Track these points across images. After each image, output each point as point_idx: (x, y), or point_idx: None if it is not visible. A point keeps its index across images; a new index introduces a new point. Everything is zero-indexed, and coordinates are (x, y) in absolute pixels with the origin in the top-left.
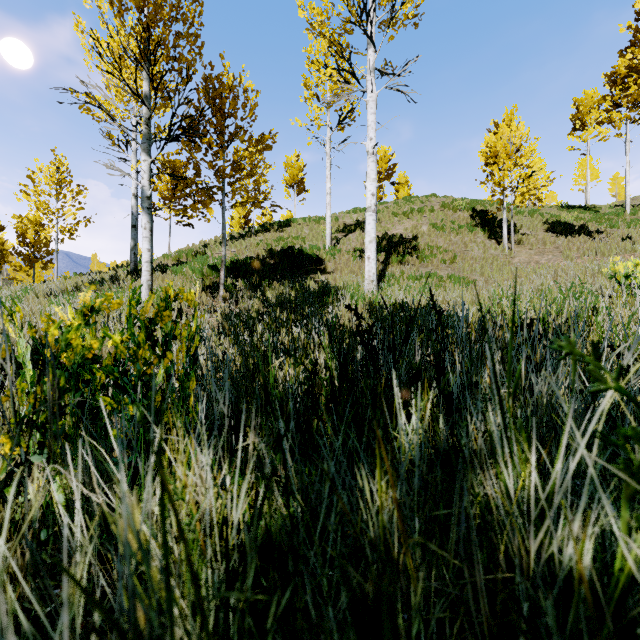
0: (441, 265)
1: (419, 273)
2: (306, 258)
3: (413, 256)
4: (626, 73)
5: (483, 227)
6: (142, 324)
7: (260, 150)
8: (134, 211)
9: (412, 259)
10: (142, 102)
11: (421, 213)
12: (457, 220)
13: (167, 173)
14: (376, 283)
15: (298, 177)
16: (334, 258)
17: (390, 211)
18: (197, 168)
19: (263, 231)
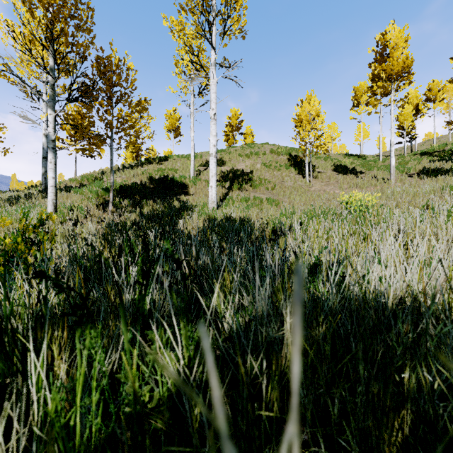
0: (265, 191)
1: (248, 196)
2: (175, 184)
3: (248, 184)
4: (372, 78)
5: (295, 166)
6: (21, 233)
7: (138, 110)
8: (45, 146)
9: (247, 186)
10: (48, 73)
11: (257, 155)
12: (279, 161)
13: (68, 123)
14: (216, 203)
15: (175, 125)
16: (195, 185)
17: (237, 153)
18: (91, 121)
19: (147, 163)
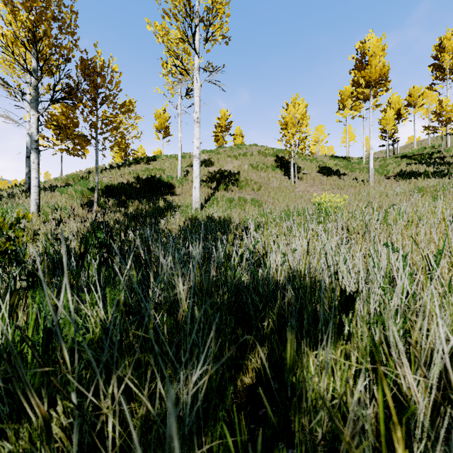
0: (251, 192)
1: (232, 197)
2: (162, 184)
3: (235, 185)
4: (352, 84)
5: (281, 168)
6: None
7: (123, 112)
8: (28, 145)
9: (234, 187)
10: (31, 74)
11: (245, 156)
12: (266, 162)
13: (52, 124)
14: (200, 203)
15: (164, 125)
16: (182, 185)
17: (225, 154)
18: (75, 122)
19: (135, 163)
